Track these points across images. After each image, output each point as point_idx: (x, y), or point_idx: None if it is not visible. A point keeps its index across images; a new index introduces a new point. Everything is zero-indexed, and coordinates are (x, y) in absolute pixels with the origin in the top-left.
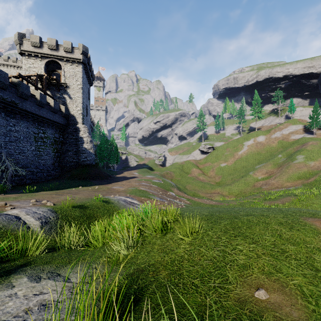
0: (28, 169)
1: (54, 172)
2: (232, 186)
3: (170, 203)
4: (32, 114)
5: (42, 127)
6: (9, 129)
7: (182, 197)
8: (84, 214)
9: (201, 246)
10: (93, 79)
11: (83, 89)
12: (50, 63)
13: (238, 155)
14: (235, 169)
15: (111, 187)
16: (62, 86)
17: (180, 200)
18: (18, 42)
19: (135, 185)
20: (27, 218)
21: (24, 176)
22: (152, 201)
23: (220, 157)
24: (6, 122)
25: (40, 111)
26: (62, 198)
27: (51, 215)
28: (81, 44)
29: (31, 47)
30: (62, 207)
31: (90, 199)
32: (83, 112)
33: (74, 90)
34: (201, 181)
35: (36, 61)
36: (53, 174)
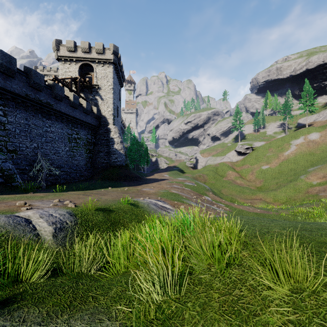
0: (62, 169)
1: (87, 172)
2: (278, 192)
3: (209, 210)
4: (66, 115)
5: (75, 128)
6: (45, 130)
7: (220, 202)
8: (108, 220)
9: (325, 315)
10: (123, 81)
11: (113, 90)
12: (84, 67)
13: (284, 156)
14: (280, 172)
15: (141, 189)
16: (94, 87)
17: (217, 206)
18: (55, 49)
19: (166, 188)
20: (39, 222)
21: (58, 176)
22: (187, 206)
23: (261, 158)
24: (42, 123)
25: (73, 112)
26: (88, 199)
27: (69, 219)
28: (112, 44)
29: (66, 52)
30: (84, 209)
31: (117, 201)
32: (113, 112)
33: (106, 90)
34: (239, 185)
35: (71, 66)
36: (85, 174)
